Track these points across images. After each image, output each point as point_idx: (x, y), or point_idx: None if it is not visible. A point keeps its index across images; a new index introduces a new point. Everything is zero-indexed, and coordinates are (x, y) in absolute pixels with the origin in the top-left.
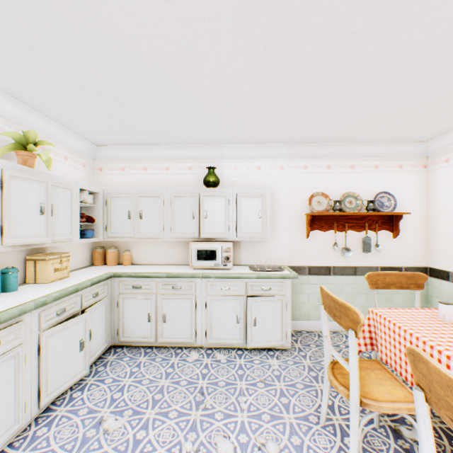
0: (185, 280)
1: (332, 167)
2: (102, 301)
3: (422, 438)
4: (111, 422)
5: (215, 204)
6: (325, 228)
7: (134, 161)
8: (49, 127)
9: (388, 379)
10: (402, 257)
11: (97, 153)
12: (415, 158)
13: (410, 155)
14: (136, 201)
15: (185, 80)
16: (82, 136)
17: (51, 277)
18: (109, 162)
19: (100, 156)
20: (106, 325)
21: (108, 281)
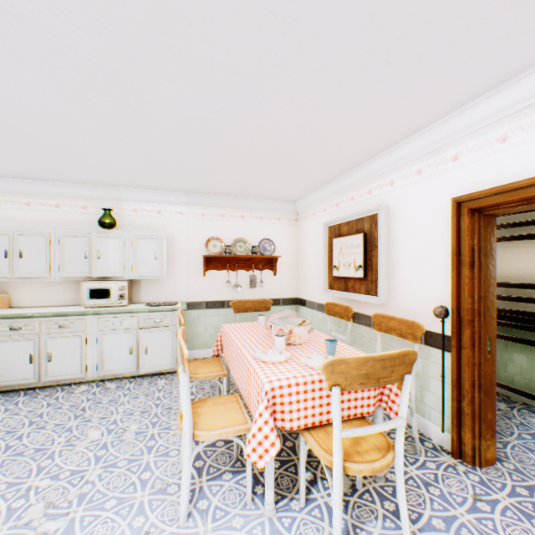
0: (74, 318)
1: (226, 216)
2: None
3: None
4: None
5: (110, 245)
6: (220, 268)
7: (14, 194)
8: None
9: (216, 365)
10: (281, 291)
11: None
12: (290, 213)
13: (285, 211)
14: (15, 239)
15: (63, 142)
16: None
17: None
18: None
19: None
20: None
21: None
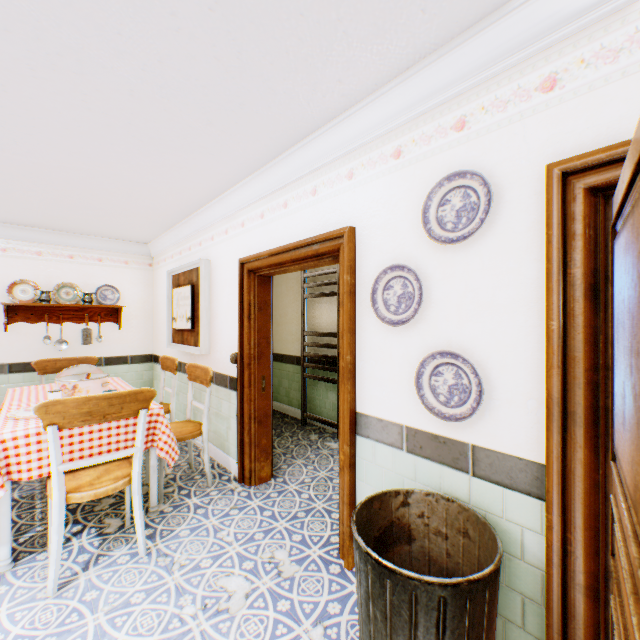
0: None
1: (45, 254)
2: None
3: None
4: None
5: None
6: (35, 320)
7: None
8: None
9: None
10: (129, 347)
11: None
12: (143, 257)
13: (136, 253)
14: None
15: None
16: None
17: None
18: None
19: None
20: None
21: None
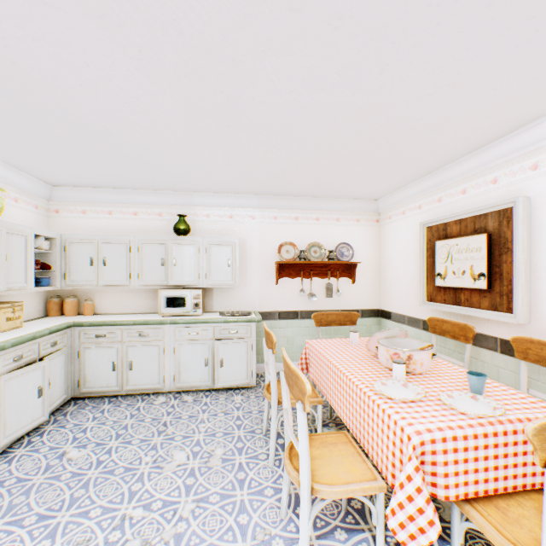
0: (152, 327)
1: (300, 219)
2: (62, 350)
3: (283, 398)
4: (75, 453)
5: (185, 252)
6: (293, 276)
7: (98, 204)
8: None
9: None
10: (359, 301)
11: (52, 193)
12: (370, 213)
13: (365, 211)
14: (99, 247)
15: (147, 145)
16: (36, 176)
17: (3, 326)
18: (67, 204)
19: (57, 196)
20: (66, 376)
21: (68, 331)
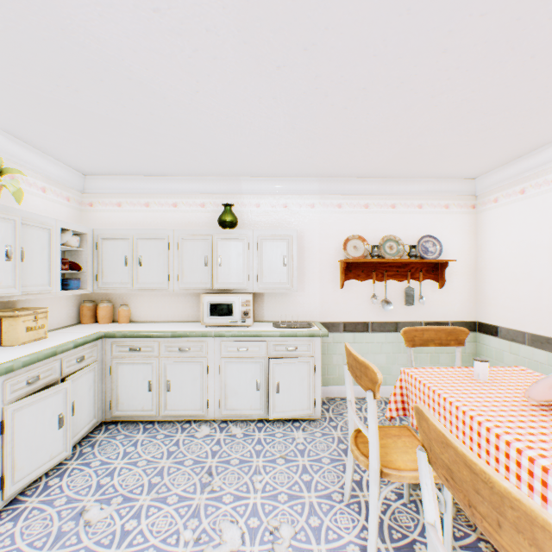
0: (194, 340)
1: (370, 206)
2: (90, 367)
3: (425, 502)
4: (95, 512)
5: (232, 248)
6: (362, 278)
7: (134, 194)
8: (20, 150)
9: (415, 446)
10: (449, 311)
11: (86, 184)
12: (463, 197)
13: (457, 194)
14: (134, 244)
15: (187, 100)
16: (65, 163)
17: (22, 337)
18: (101, 196)
19: (90, 188)
20: (95, 396)
21: (98, 342)
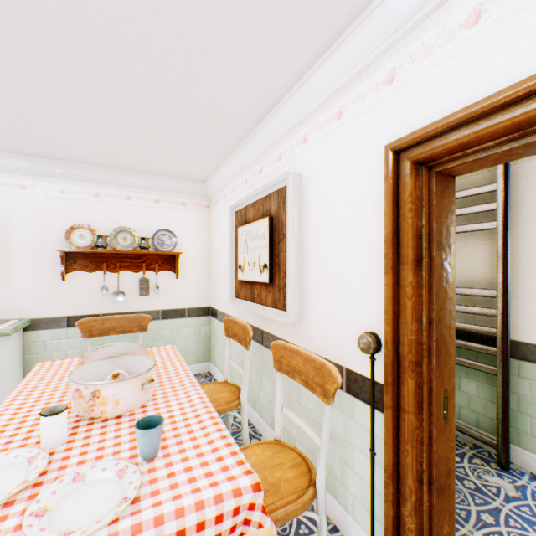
0: None
1: (102, 195)
2: None
3: None
4: None
5: None
6: (92, 269)
7: None
8: None
9: None
10: (186, 299)
11: None
12: (200, 197)
13: (193, 194)
14: None
15: None
16: None
17: None
18: None
19: None
20: None
21: None
